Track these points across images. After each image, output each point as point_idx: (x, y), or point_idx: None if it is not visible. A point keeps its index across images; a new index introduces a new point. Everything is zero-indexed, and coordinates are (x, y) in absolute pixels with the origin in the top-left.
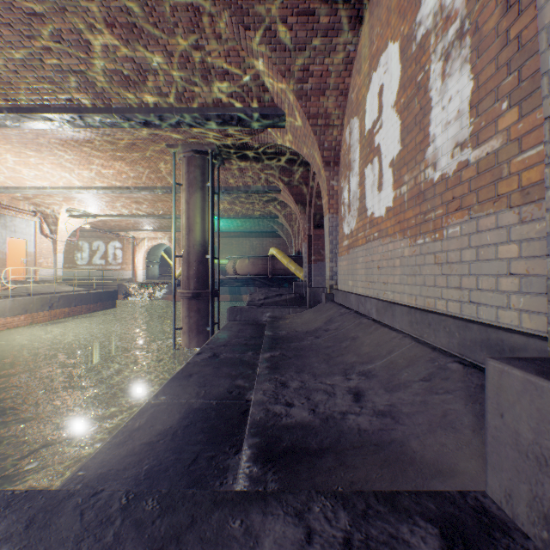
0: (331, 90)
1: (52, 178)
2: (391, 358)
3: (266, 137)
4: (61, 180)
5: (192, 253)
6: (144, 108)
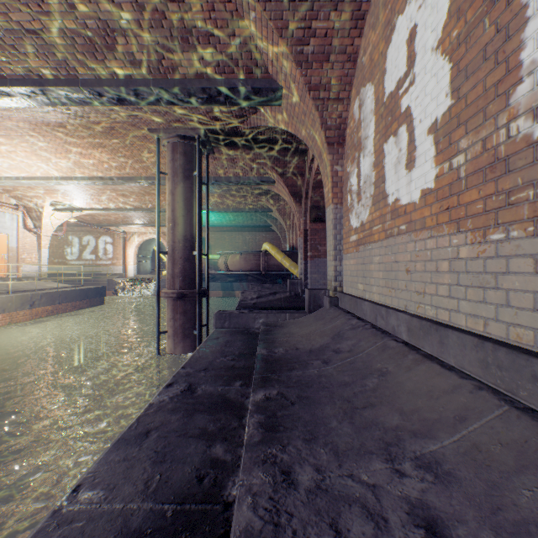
0: (337, 54)
1: (28, 167)
2: (471, 436)
3: (259, 120)
4: (38, 169)
5: (177, 249)
6: (116, 80)
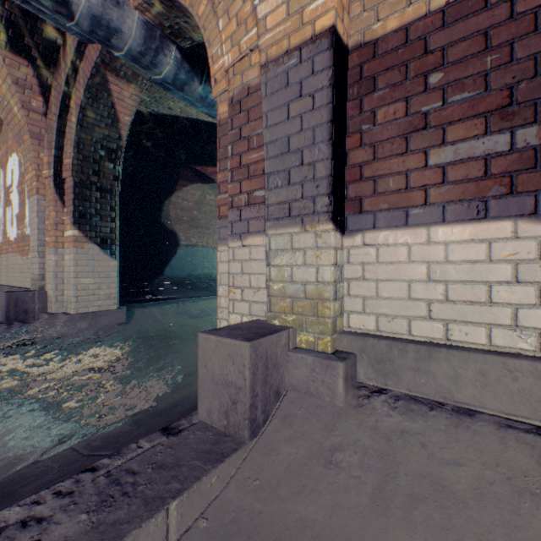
0: None
1: None
2: None
3: None
4: None
5: None
6: None
